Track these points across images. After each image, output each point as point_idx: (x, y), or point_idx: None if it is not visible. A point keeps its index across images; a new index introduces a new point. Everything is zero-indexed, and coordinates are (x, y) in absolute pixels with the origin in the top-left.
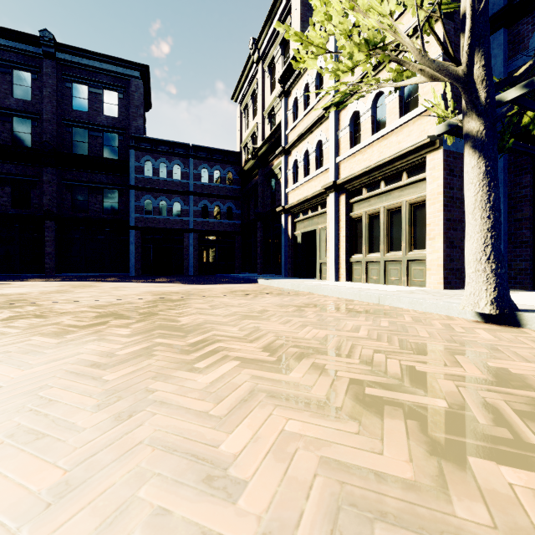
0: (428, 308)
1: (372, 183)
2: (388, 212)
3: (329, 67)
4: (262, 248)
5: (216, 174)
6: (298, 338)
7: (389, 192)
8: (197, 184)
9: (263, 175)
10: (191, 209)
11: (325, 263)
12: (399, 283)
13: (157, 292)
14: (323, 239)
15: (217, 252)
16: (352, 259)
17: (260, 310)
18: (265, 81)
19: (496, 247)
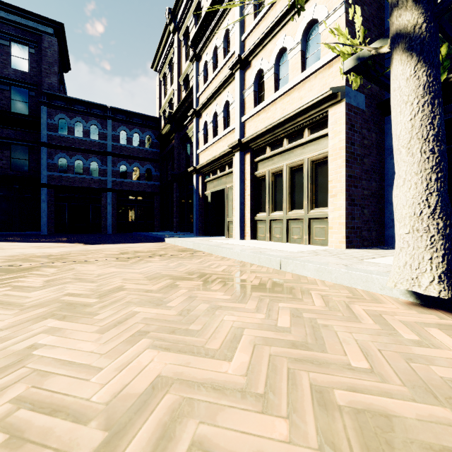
0: (339, 279)
1: (275, 141)
2: (290, 170)
3: (235, 27)
4: (177, 208)
5: (136, 137)
6: (72, 404)
7: (291, 150)
8: (116, 145)
9: (179, 138)
10: (108, 169)
11: (232, 222)
12: (302, 242)
13: (24, 255)
14: (231, 198)
15: (136, 211)
16: (256, 217)
17: (111, 288)
18: (181, 50)
19: (443, 194)
